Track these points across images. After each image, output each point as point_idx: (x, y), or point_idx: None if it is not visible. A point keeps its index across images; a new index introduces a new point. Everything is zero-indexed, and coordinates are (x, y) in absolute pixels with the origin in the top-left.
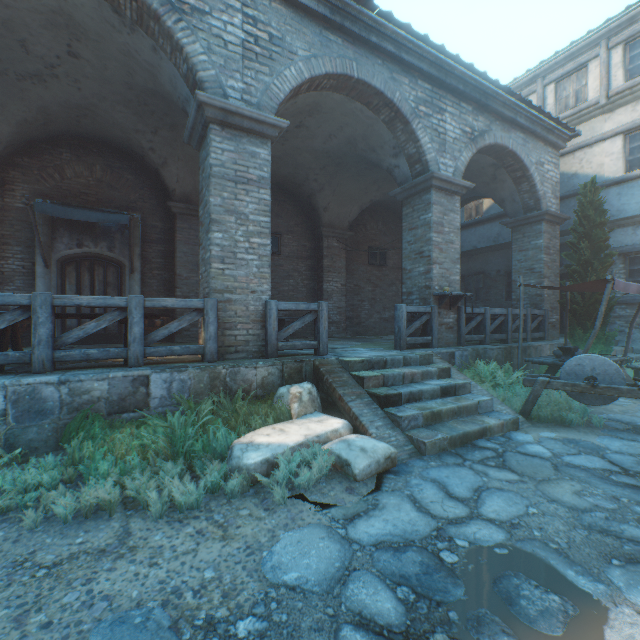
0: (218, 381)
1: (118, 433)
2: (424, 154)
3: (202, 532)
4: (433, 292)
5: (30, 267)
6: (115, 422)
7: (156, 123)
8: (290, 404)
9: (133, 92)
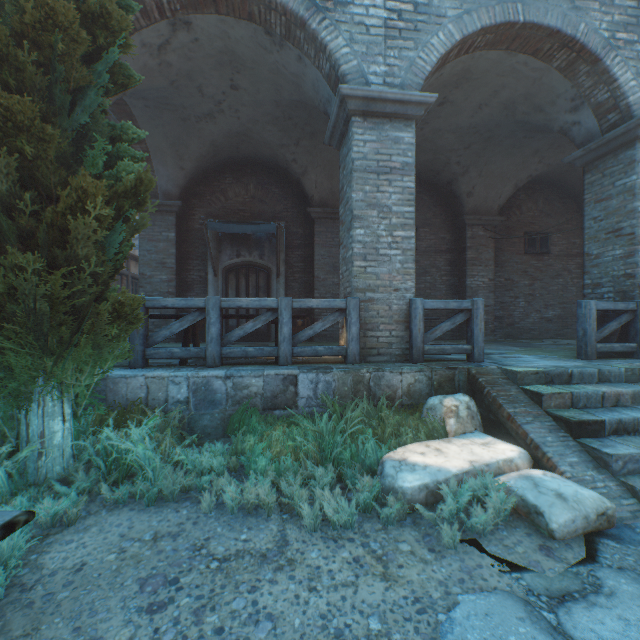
0: (361, 385)
1: (271, 429)
2: (623, 96)
3: (359, 561)
4: (639, 282)
5: (204, 276)
6: (268, 418)
7: (298, 135)
8: (444, 419)
9: (279, 109)
